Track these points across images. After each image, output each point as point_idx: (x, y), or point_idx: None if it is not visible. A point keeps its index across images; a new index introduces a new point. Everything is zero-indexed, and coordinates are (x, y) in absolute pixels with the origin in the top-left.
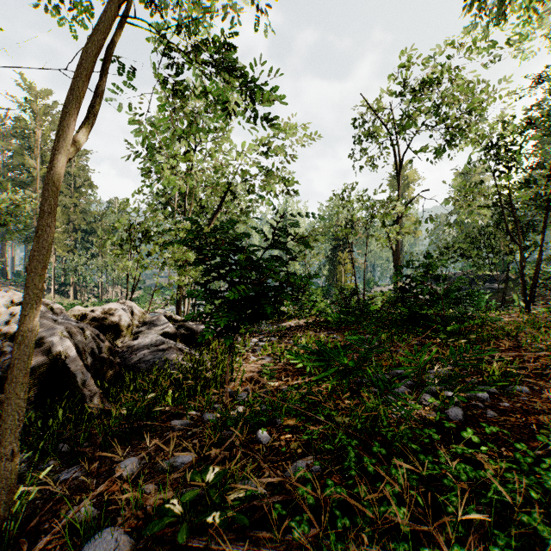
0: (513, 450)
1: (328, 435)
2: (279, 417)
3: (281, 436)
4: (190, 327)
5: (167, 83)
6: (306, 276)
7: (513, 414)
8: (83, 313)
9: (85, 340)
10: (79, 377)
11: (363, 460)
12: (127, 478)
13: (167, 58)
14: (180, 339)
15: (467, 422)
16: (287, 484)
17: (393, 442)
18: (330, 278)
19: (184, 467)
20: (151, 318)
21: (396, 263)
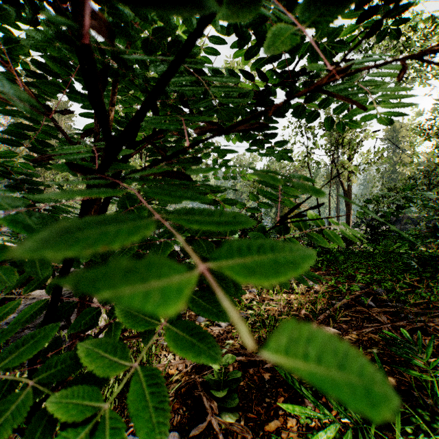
0: None
1: None
2: None
3: None
4: None
5: None
6: None
7: None
8: None
9: None
10: None
11: None
12: None
13: None
14: None
15: None
16: None
17: None
18: (276, 220)
19: None
20: None
21: (348, 202)
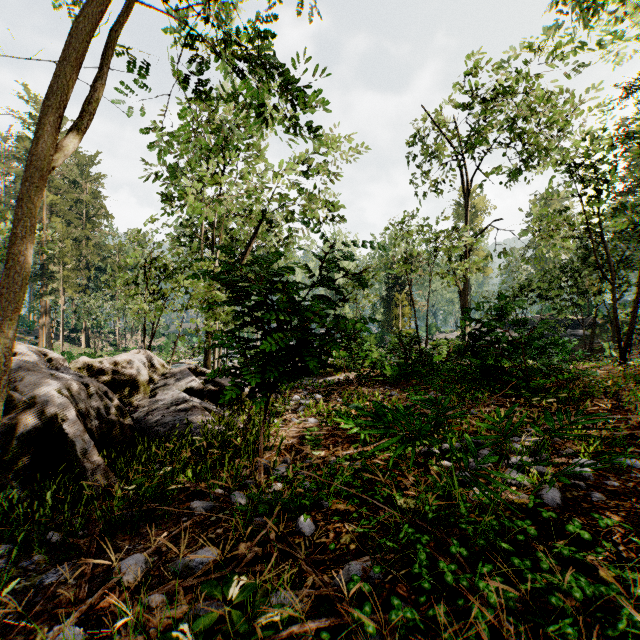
0: (634, 549)
1: (389, 525)
2: (326, 499)
3: (328, 524)
4: (219, 382)
5: (187, 81)
6: (359, 321)
7: (626, 497)
8: (89, 366)
9: (90, 399)
10: (79, 445)
11: (439, 565)
12: (129, 584)
13: (186, 47)
14: (207, 396)
15: (567, 508)
16: (338, 596)
17: (476, 539)
18: (385, 323)
19: (203, 569)
20: (172, 370)
21: (464, 306)
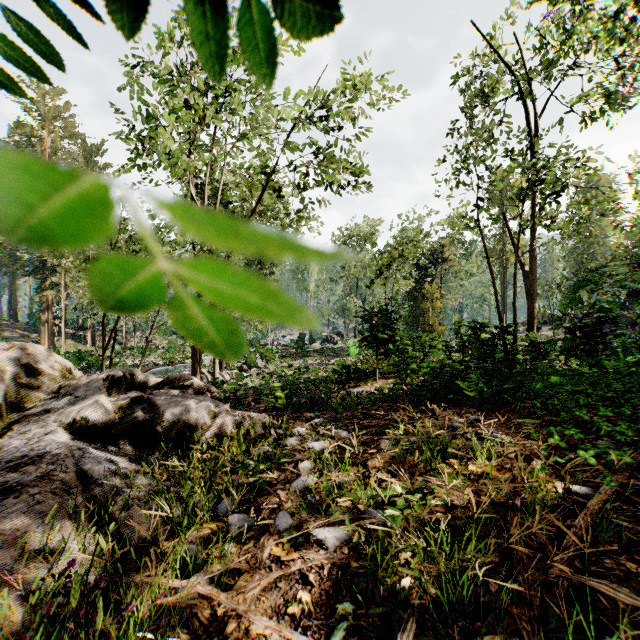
0: None
1: None
2: None
3: None
4: (156, 403)
5: None
6: None
7: None
8: None
9: None
10: None
11: None
12: None
13: None
14: (124, 433)
15: None
16: None
17: None
18: (410, 320)
19: None
20: (78, 380)
21: (531, 290)
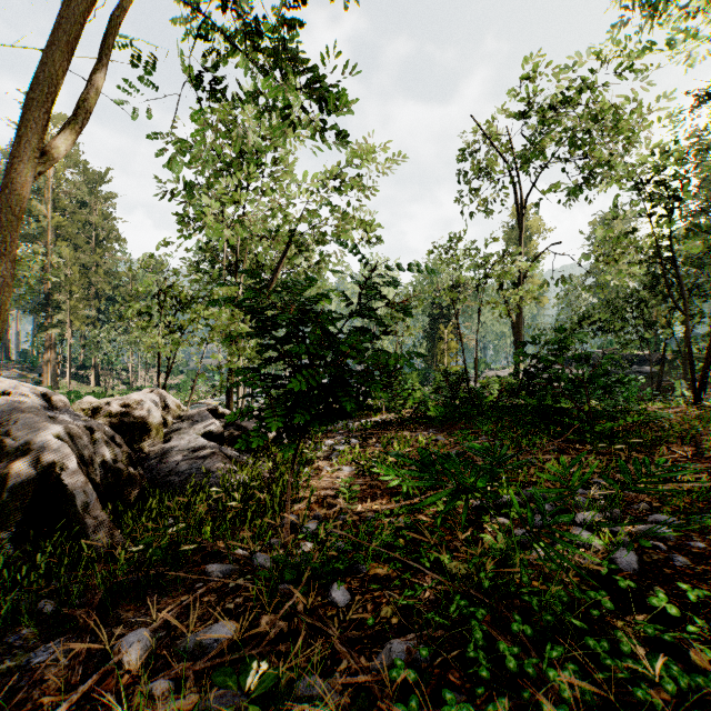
0: None
1: (438, 596)
2: (363, 563)
3: (366, 593)
4: (242, 425)
5: (203, 80)
6: (402, 355)
7: None
8: (94, 407)
9: (94, 444)
10: (80, 498)
11: (498, 647)
12: (130, 666)
13: (201, 38)
14: (228, 441)
15: (645, 574)
16: (377, 683)
17: (541, 615)
18: (428, 359)
19: (217, 648)
20: (189, 412)
21: (517, 339)
